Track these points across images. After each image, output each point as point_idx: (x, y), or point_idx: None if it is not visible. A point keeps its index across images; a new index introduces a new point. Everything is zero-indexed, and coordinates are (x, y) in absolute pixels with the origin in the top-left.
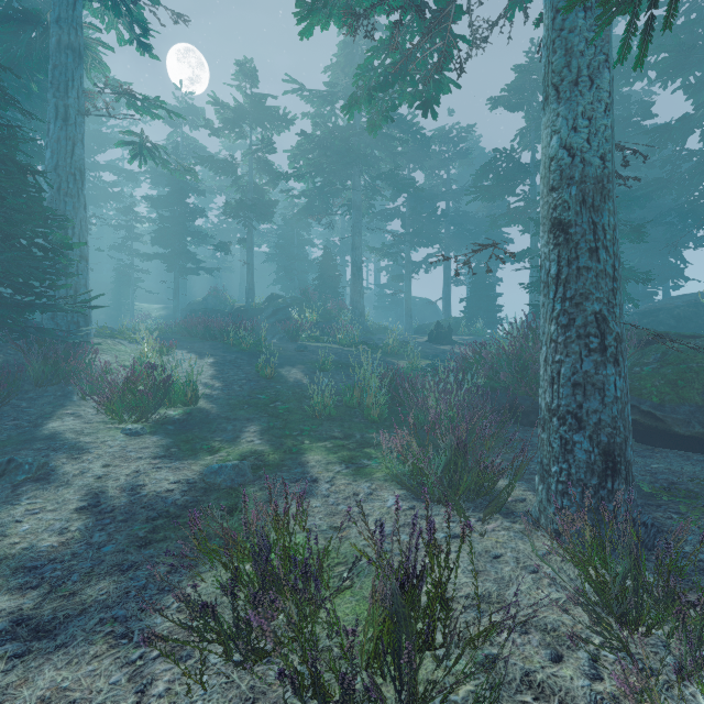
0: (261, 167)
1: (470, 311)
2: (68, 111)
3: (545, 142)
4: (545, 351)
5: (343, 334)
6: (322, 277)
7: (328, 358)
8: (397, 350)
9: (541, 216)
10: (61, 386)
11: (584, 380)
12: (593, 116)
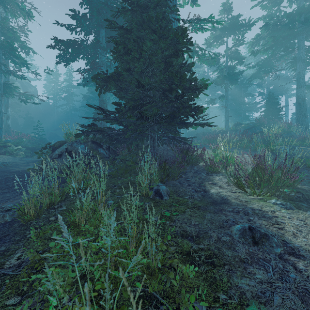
0: (232, 56)
1: None
2: None
3: None
4: None
5: None
6: (267, 110)
7: None
8: None
9: None
10: (190, 168)
11: None
12: None
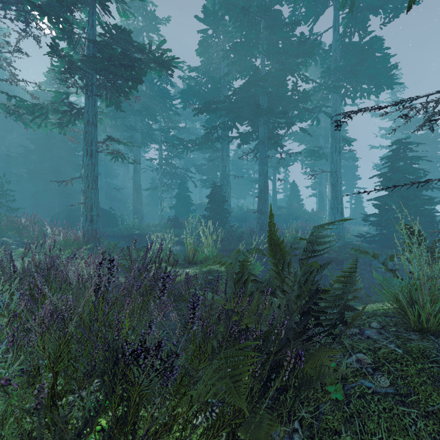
0: None
1: (355, 213)
2: (340, 149)
3: None
4: None
5: (357, 230)
6: (292, 195)
7: None
8: None
9: None
10: None
11: None
12: None
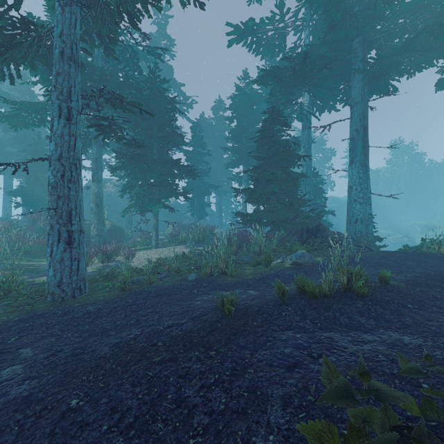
0: None
1: None
2: None
3: (93, 188)
4: (94, 225)
5: None
6: None
7: None
8: None
9: (92, 201)
10: None
11: (101, 229)
12: (101, 187)
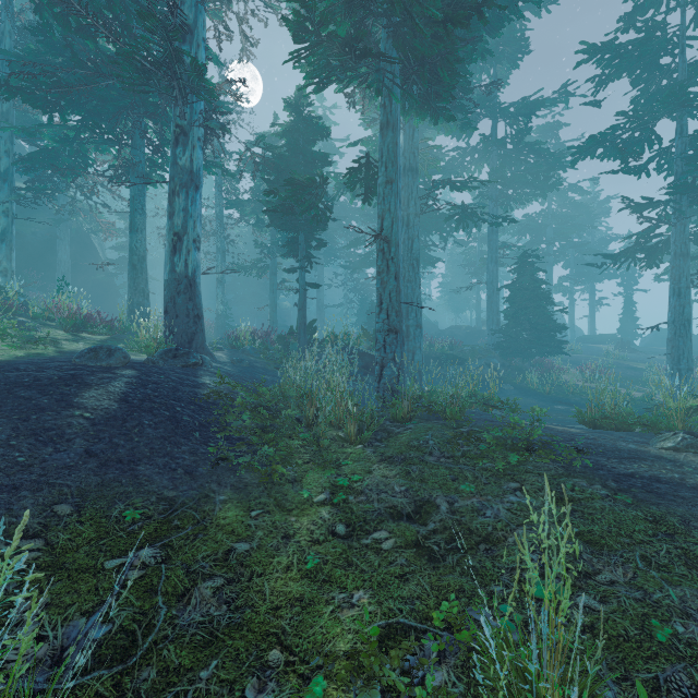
0: (483, 240)
1: (622, 328)
2: (497, 259)
3: None
4: None
5: (574, 348)
6: None
7: (611, 362)
8: (617, 357)
9: None
10: None
11: None
12: None
